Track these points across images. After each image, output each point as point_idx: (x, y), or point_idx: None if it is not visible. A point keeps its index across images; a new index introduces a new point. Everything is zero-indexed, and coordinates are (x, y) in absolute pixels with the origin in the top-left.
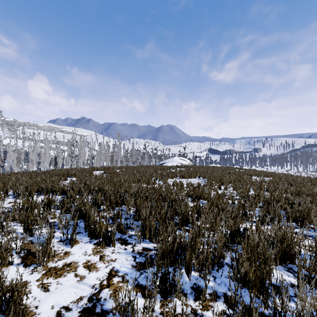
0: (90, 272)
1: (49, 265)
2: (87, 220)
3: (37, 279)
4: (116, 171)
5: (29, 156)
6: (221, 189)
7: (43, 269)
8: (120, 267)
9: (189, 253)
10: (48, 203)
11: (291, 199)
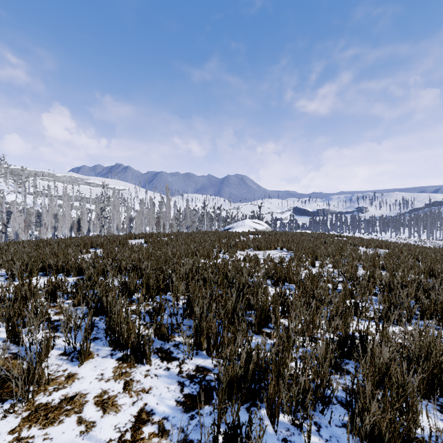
0: (105, 414)
1: (37, 401)
2: (108, 319)
3: (11, 429)
4: (162, 239)
5: (42, 219)
6: (315, 266)
7: (26, 408)
8: (156, 404)
9: (275, 384)
10: (53, 289)
11: (424, 283)
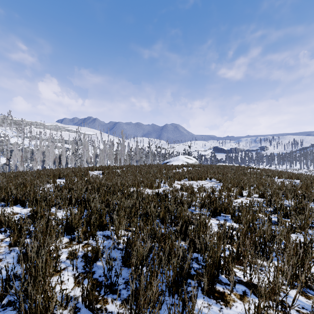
0: None
1: None
2: (15, 289)
3: None
4: (115, 171)
5: (34, 155)
6: (242, 196)
7: None
8: None
9: None
10: None
11: None
